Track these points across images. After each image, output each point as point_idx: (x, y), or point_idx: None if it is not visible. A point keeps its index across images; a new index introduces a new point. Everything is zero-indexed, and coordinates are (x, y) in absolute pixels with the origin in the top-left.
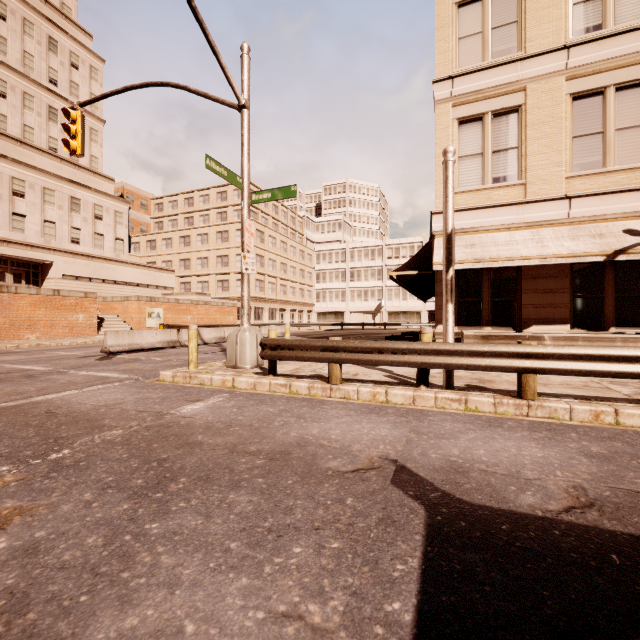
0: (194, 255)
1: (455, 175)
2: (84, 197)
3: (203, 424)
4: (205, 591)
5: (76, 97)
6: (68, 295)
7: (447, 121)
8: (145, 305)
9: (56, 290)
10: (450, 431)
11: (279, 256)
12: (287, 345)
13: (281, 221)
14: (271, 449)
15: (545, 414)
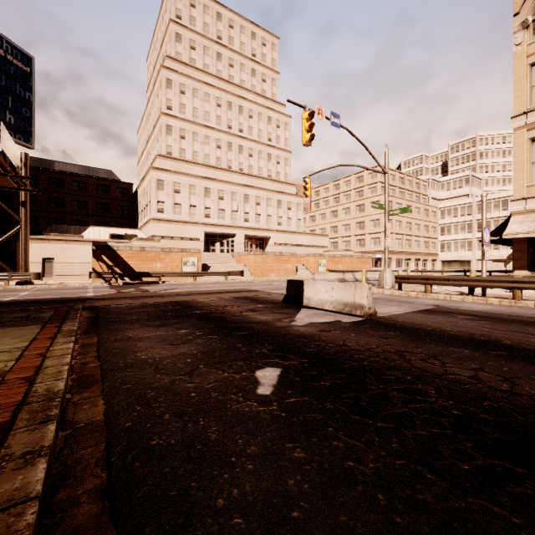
0: (340, 223)
1: (529, 174)
2: (283, 199)
3: (378, 298)
4: (390, 306)
5: (279, 143)
6: (285, 255)
7: (522, 141)
8: (317, 259)
9: (280, 252)
10: (464, 304)
11: (404, 217)
12: (406, 277)
13: (406, 189)
14: (400, 301)
15: (522, 305)
